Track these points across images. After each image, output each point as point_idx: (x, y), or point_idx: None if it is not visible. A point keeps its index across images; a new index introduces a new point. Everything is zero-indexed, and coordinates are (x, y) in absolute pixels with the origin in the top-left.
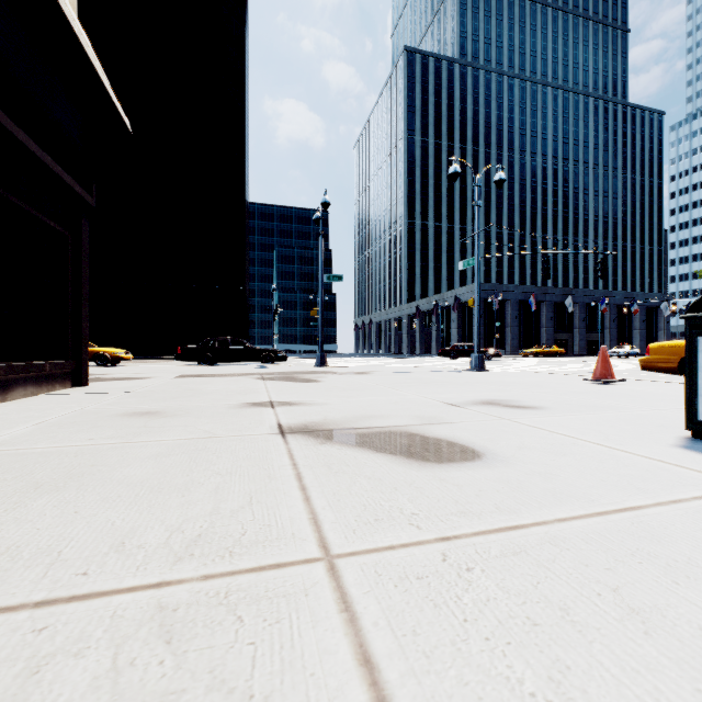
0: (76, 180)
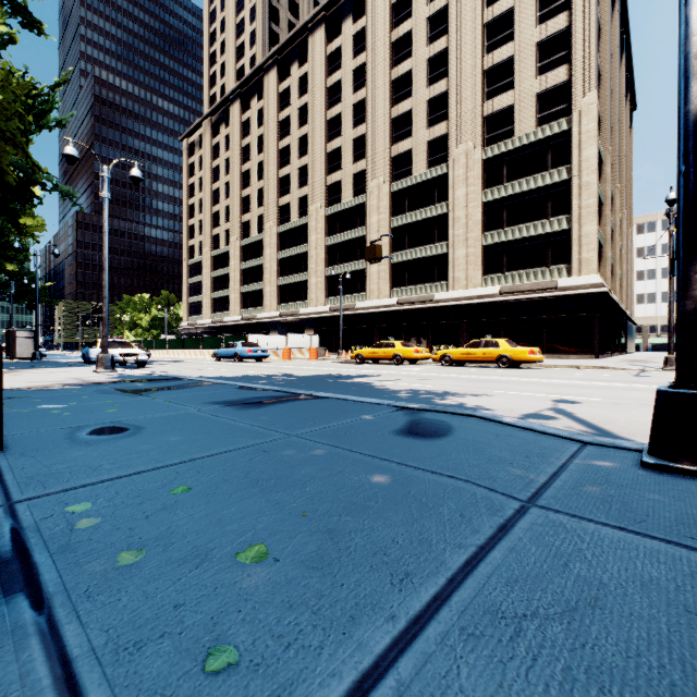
0: (593, 312)
